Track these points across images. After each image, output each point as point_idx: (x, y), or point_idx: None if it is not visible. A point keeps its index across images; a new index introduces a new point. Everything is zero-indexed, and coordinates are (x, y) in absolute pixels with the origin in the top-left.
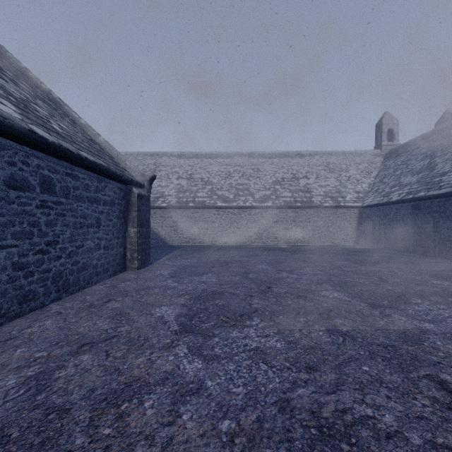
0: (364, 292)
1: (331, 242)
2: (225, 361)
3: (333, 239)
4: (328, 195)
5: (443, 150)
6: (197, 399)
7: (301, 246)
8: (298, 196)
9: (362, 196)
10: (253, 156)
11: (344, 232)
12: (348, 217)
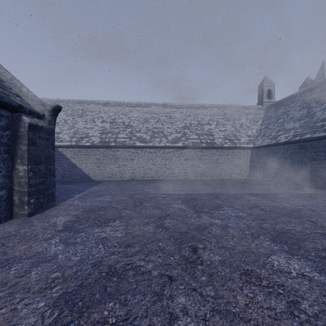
0: (325, 254)
1: (230, 176)
2: None
3: (231, 173)
4: (226, 138)
5: (317, 102)
6: None
7: (206, 180)
8: (203, 138)
9: (253, 139)
10: (166, 106)
11: (239, 168)
12: (243, 155)
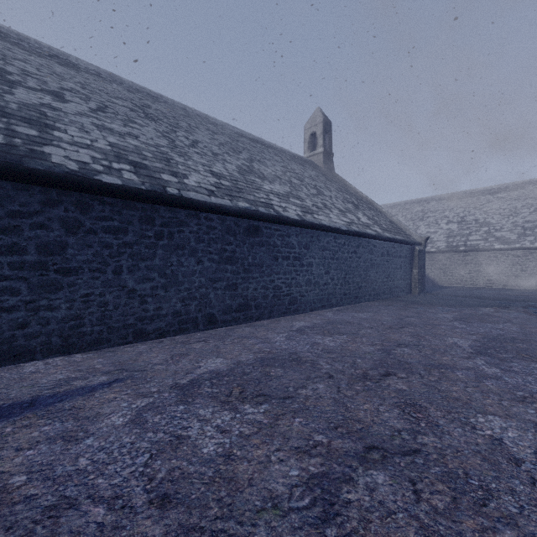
0: None
1: None
2: (460, 309)
3: None
4: None
5: None
6: (449, 310)
7: None
8: None
9: None
10: None
11: None
12: None
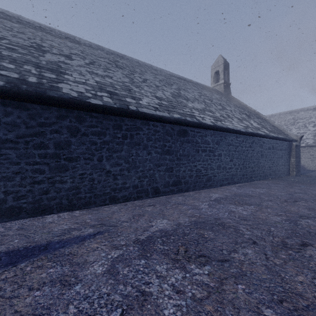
0: None
1: None
2: None
3: None
4: None
5: None
6: None
7: None
8: None
9: None
10: None
11: None
12: None
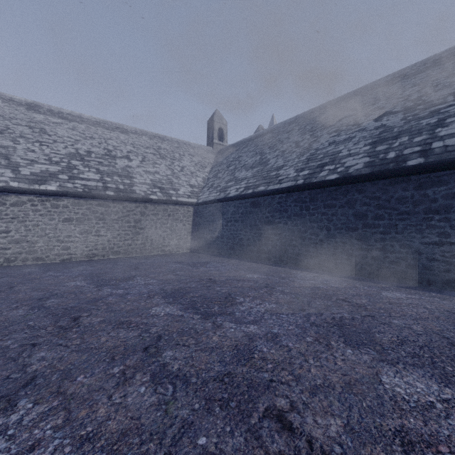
0: None
1: (160, 250)
2: None
3: (163, 245)
4: (156, 185)
5: (271, 148)
6: None
7: (111, 261)
8: (111, 181)
9: (197, 191)
10: (37, 109)
11: (177, 236)
12: (182, 215)
